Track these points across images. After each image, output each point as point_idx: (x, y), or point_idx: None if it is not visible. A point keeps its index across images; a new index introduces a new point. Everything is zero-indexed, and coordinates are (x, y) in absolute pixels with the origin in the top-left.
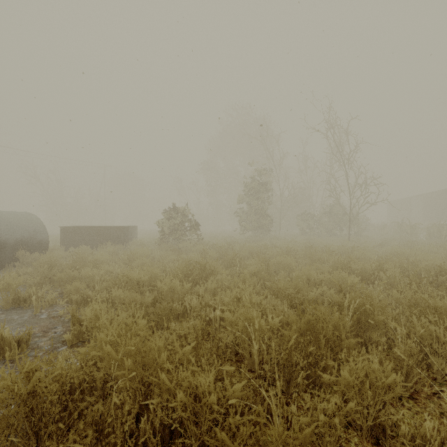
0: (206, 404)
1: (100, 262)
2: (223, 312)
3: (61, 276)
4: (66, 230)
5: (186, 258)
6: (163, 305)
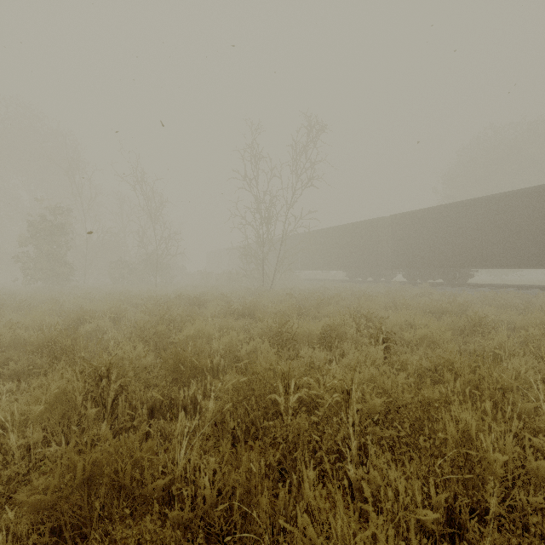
0: (22, 339)
1: None
2: None
3: None
4: None
5: None
6: None
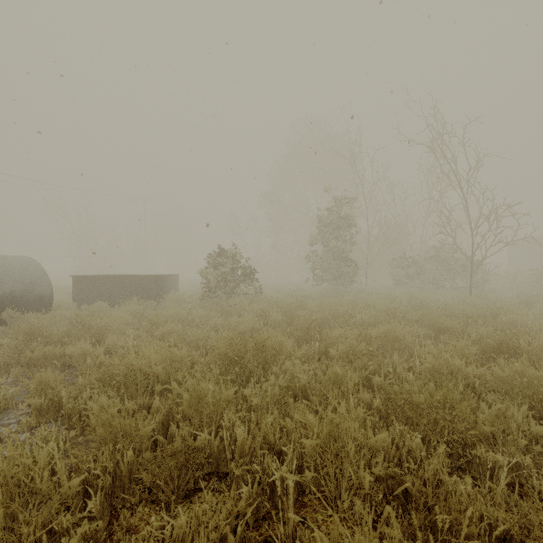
0: None
1: (110, 330)
2: (299, 460)
3: (33, 356)
4: (79, 280)
5: (233, 329)
6: (172, 448)
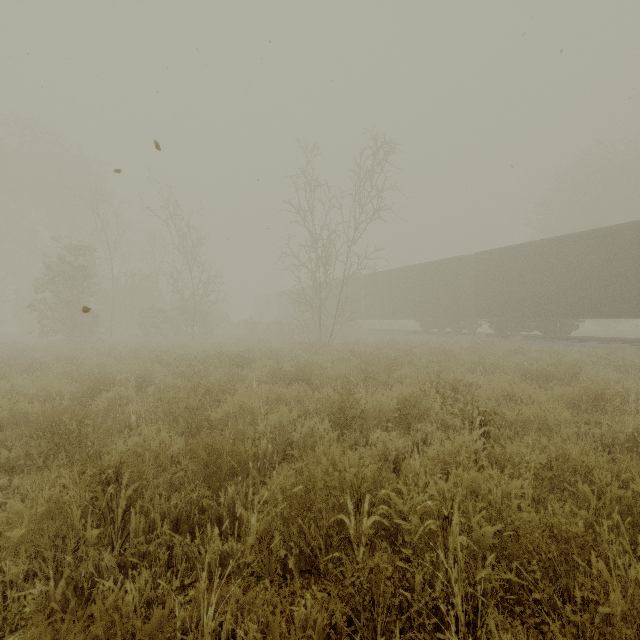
0: (24, 413)
1: None
2: None
3: None
4: None
5: None
6: None
